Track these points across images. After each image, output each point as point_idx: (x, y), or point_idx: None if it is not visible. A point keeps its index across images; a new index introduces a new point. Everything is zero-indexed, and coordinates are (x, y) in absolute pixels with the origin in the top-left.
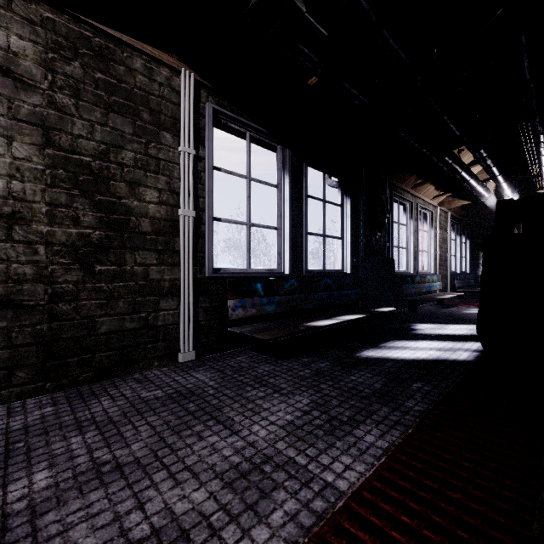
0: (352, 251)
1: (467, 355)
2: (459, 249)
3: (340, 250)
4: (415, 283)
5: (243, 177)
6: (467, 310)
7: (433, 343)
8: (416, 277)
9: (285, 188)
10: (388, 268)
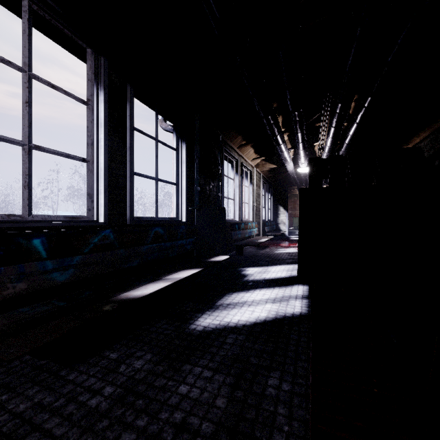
0: (187, 198)
1: (300, 305)
2: (267, 203)
3: (175, 197)
4: (241, 229)
5: (14, 66)
6: (277, 250)
7: (266, 292)
8: (242, 224)
9: (99, 108)
10: (220, 216)
